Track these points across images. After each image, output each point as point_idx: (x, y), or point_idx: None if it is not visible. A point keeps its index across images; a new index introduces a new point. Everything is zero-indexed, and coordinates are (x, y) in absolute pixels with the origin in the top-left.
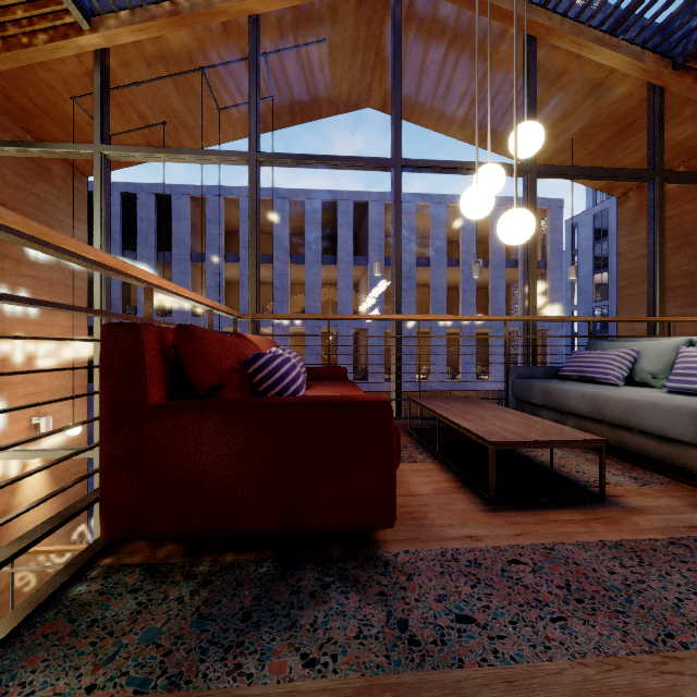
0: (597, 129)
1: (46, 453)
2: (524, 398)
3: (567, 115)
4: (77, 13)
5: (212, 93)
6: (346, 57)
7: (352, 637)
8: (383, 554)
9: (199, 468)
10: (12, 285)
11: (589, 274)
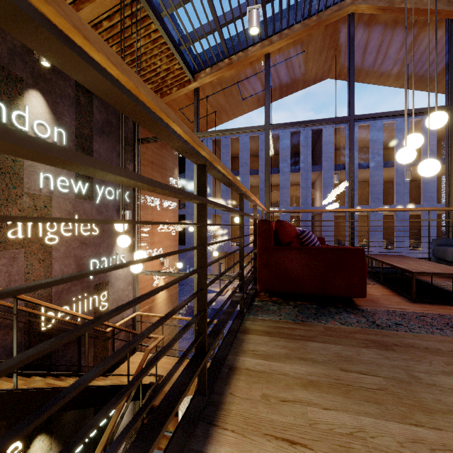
0: None
1: (175, 274)
2: (441, 257)
3: None
4: (190, 76)
5: (240, 92)
6: (316, 56)
7: (355, 322)
8: (361, 308)
9: (290, 269)
10: (155, 198)
11: None
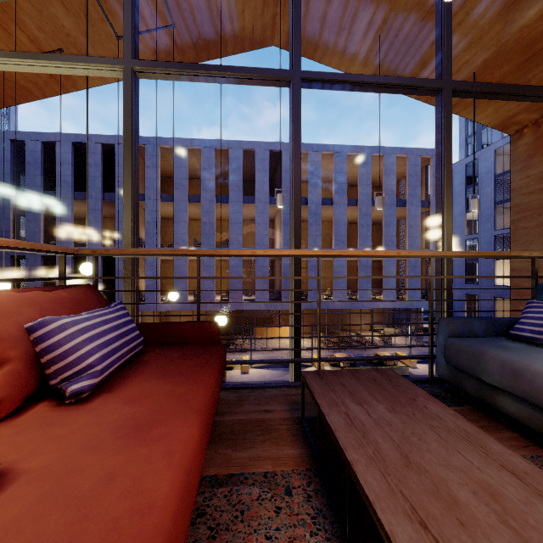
0: (501, 59)
1: None
2: (467, 369)
3: (472, 45)
4: None
5: (106, 15)
6: None
7: None
8: None
9: None
10: None
11: (462, 213)
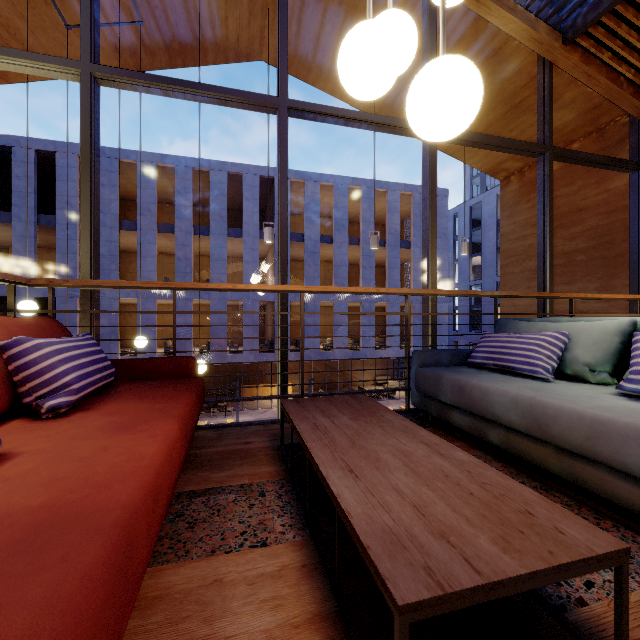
0: (487, 107)
1: None
2: (430, 393)
3: None
4: None
5: None
6: None
7: None
8: None
9: None
10: None
11: (467, 257)
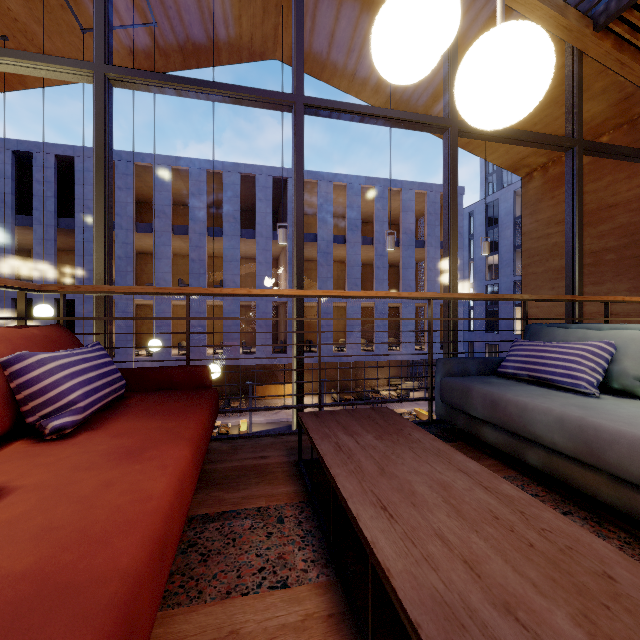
0: None
1: None
2: (458, 405)
3: None
4: None
5: (68, 2)
6: None
7: None
8: None
9: None
10: None
11: (483, 256)
